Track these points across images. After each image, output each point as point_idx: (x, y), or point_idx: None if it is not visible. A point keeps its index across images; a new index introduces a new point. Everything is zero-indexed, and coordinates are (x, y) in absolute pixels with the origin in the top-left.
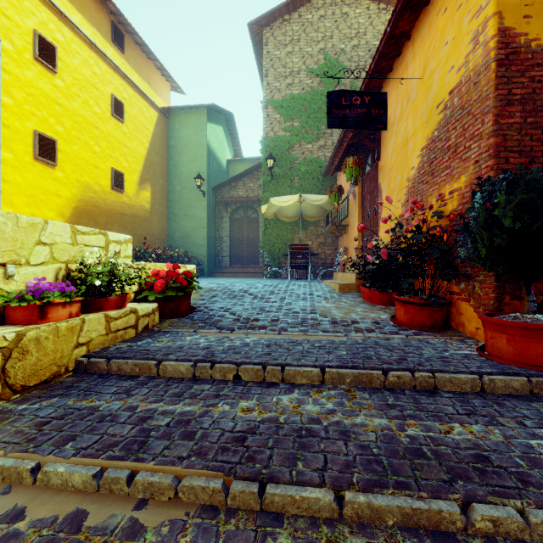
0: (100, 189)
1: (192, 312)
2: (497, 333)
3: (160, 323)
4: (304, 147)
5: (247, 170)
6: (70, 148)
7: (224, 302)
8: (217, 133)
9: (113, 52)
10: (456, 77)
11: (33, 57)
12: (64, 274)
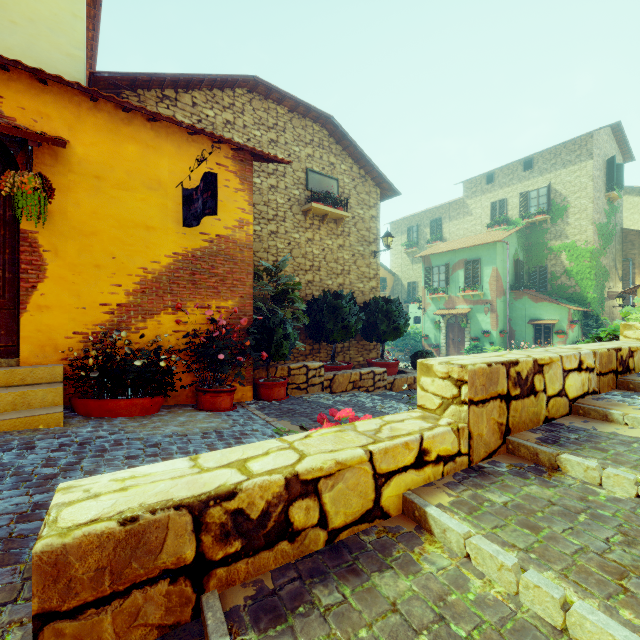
0: None
1: None
2: (281, 388)
3: None
4: None
5: None
6: None
7: None
8: None
9: None
10: (225, 231)
11: None
12: None
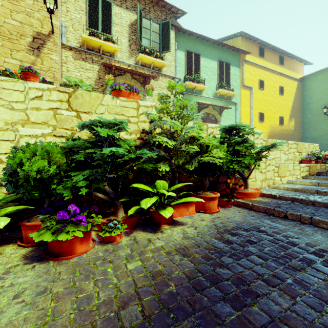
0: (275, 126)
1: None
2: None
3: None
4: None
5: None
6: (267, 114)
7: None
8: None
9: (279, 68)
10: None
11: (258, 88)
12: (307, 155)
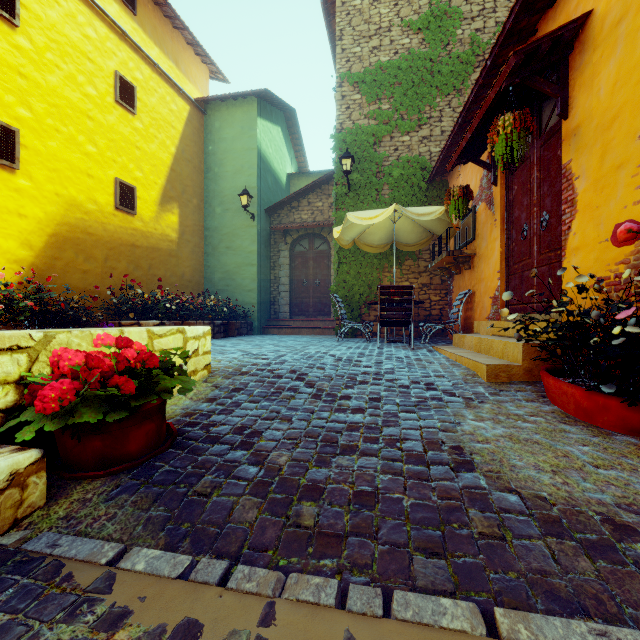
0: (96, 208)
1: (158, 452)
2: None
3: (50, 503)
4: (397, 140)
5: (313, 182)
6: (44, 143)
7: (251, 408)
8: (273, 135)
9: (118, 10)
10: None
11: None
12: None
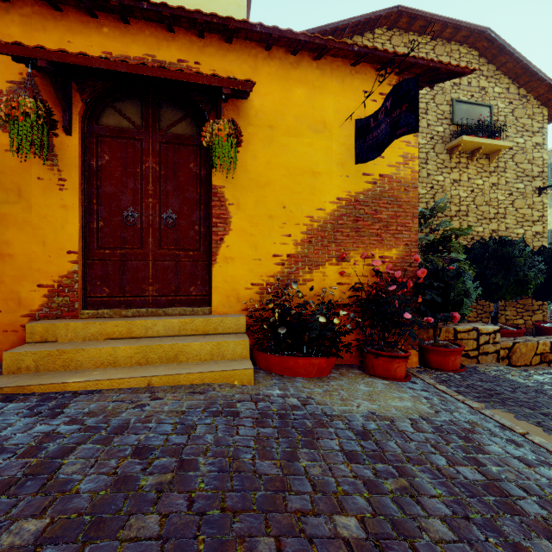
0: None
1: None
2: (457, 356)
3: None
4: None
5: None
6: None
7: None
8: None
9: None
10: (388, 169)
11: None
12: None
